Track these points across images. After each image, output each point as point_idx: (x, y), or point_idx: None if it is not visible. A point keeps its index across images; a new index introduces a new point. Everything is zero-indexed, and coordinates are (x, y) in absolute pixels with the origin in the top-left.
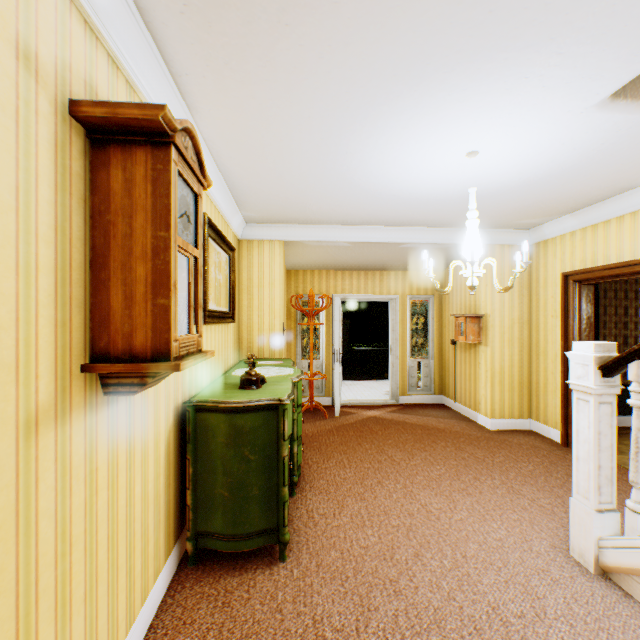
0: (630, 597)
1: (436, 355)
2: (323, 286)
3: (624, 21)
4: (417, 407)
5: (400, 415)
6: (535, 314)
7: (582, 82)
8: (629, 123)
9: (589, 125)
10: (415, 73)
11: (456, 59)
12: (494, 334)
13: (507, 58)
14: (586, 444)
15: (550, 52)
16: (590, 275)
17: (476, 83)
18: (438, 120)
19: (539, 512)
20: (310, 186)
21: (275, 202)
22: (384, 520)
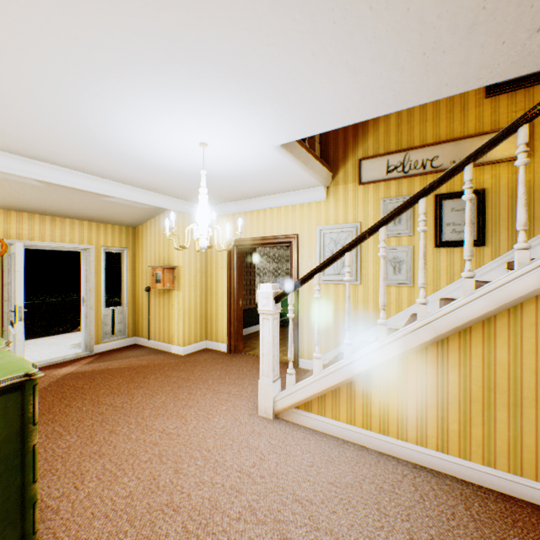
0: (289, 421)
1: (131, 302)
2: None
3: (305, 113)
4: (115, 352)
5: (101, 364)
6: (211, 266)
7: (277, 132)
8: (282, 162)
9: (268, 155)
10: (202, 70)
11: (232, 79)
12: (186, 281)
13: (256, 98)
14: (268, 344)
15: (275, 108)
16: (244, 243)
17: (233, 101)
18: (197, 111)
19: (236, 398)
20: (23, 105)
21: None
22: (136, 461)
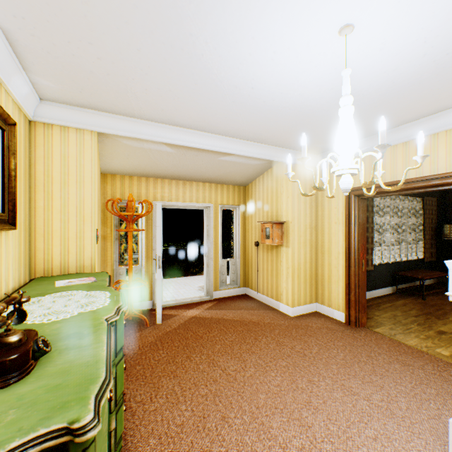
0: None
1: (241, 255)
2: (143, 192)
3: None
4: (229, 300)
5: (218, 311)
6: (321, 221)
7: None
8: None
9: None
10: None
11: None
12: (294, 237)
13: None
14: None
15: None
16: (369, 191)
17: None
18: None
19: (384, 417)
20: (136, 38)
21: (82, 63)
22: None
